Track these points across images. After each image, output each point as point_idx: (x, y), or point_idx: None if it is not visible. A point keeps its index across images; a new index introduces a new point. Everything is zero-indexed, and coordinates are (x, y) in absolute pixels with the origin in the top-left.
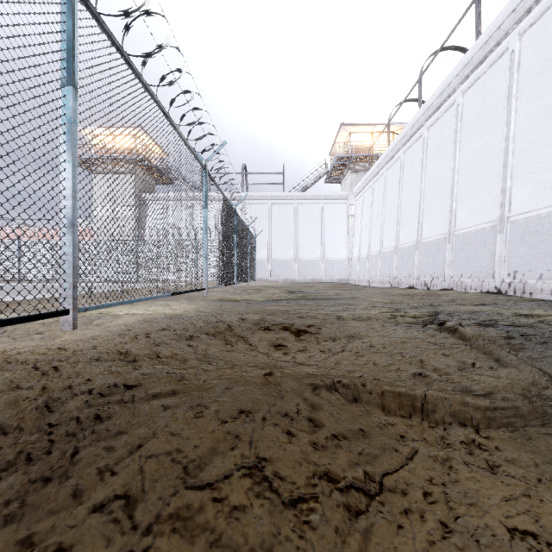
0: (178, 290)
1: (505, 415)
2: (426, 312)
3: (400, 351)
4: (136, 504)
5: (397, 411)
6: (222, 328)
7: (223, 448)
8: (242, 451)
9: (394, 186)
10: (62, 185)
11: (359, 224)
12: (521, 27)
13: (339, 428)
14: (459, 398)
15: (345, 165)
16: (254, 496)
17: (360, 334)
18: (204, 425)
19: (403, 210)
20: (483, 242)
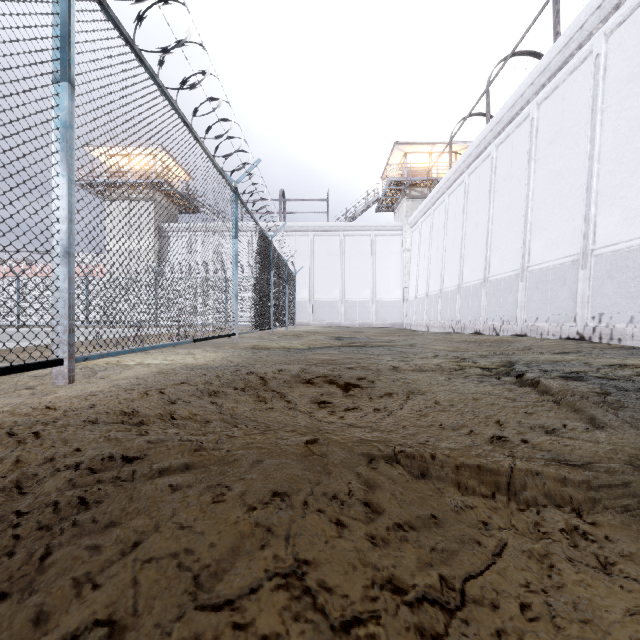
0: (203, 336)
1: (613, 493)
2: (499, 362)
3: (472, 410)
4: (124, 634)
5: (476, 490)
6: (253, 381)
7: (250, 546)
8: (276, 551)
9: (457, 215)
10: (55, 204)
11: (415, 259)
12: (607, 26)
13: (404, 514)
14: (554, 472)
15: (399, 190)
16: (292, 619)
17: (421, 388)
18: (225, 514)
19: (467, 243)
20: (562, 280)
